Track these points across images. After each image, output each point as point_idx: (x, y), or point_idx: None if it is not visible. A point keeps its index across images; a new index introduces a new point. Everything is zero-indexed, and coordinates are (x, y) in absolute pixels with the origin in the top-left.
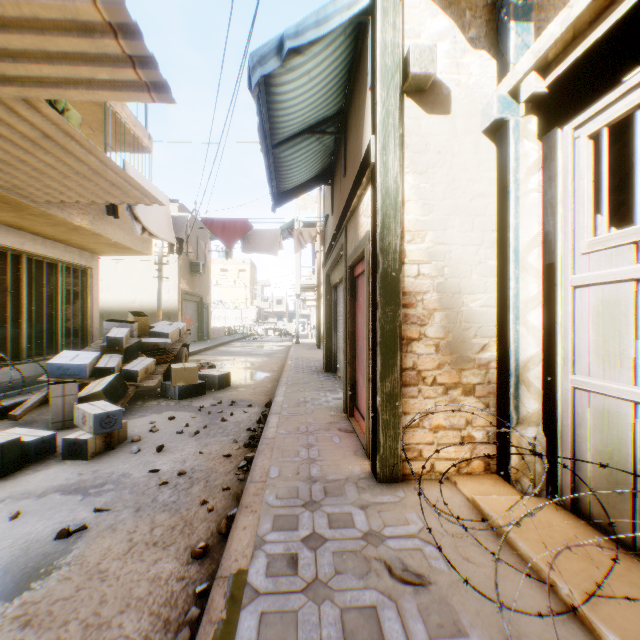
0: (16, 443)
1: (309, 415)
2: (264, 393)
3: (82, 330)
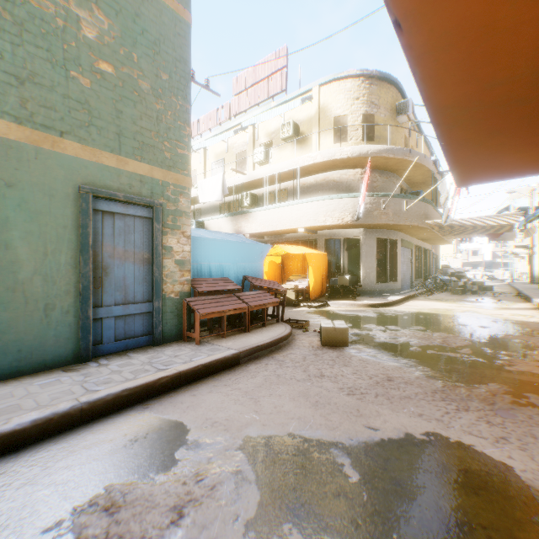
0: (464, 289)
1: (537, 293)
2: (511, 292)
3: (427, 271)
